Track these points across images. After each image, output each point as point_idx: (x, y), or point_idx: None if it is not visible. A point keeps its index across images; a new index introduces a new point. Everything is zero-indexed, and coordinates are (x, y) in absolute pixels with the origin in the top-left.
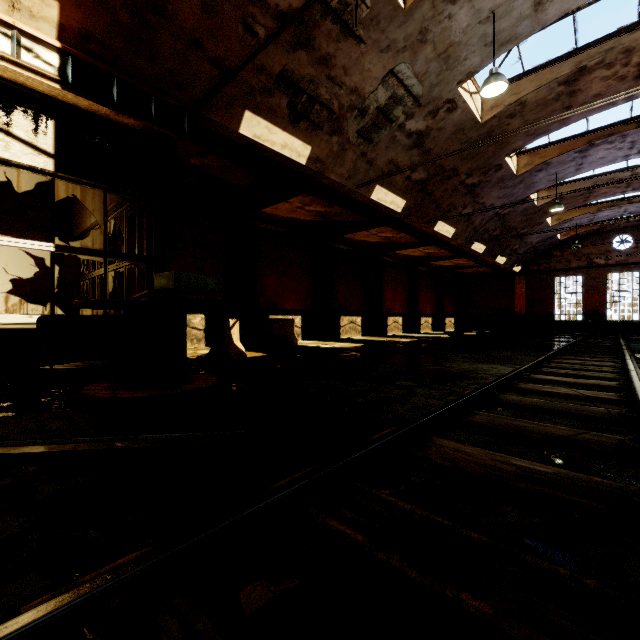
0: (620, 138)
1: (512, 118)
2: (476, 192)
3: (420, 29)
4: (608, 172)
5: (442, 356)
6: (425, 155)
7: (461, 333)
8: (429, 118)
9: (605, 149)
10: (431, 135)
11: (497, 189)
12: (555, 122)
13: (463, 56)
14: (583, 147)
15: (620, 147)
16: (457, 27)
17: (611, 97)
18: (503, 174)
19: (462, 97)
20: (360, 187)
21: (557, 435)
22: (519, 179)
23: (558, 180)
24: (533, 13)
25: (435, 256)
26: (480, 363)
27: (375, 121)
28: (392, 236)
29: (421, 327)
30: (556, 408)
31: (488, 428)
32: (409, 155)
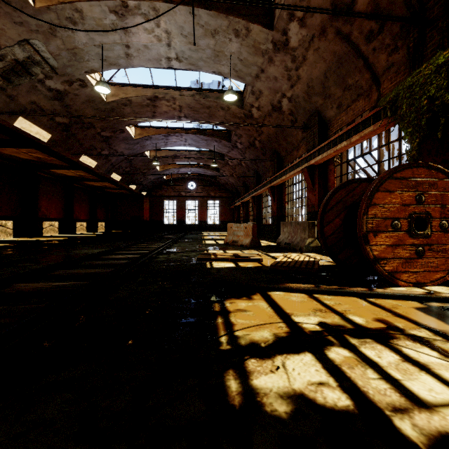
0: (180, 135)
1: (125, 106)
2: (110, 142)
3: (50, 26)
4: (180, 150)
5: (75, 247)
6: (66, 107)
7: (107, 233)
8: (66, 84)
9: (176, 138)
10: (69, 96)
11: (124, 143)
12: (150, 117)
13: (87, 58)
14: (166, 134)
15: (181, 140)
16: (79, 40)
17: (157, 119)
18: (126, 136)
19: (90, 81)
20: (1, 113)
21: (90, 272)
22: (136, 141)
23: (158, 147)
24: (126, 58)
25: (86, 178)
26: (97, 249)
27: (14, 68)
28: (44, 157)
29: (77, 229)
30: (106, 263)
31: (59, 276)
32: (51, 103)
